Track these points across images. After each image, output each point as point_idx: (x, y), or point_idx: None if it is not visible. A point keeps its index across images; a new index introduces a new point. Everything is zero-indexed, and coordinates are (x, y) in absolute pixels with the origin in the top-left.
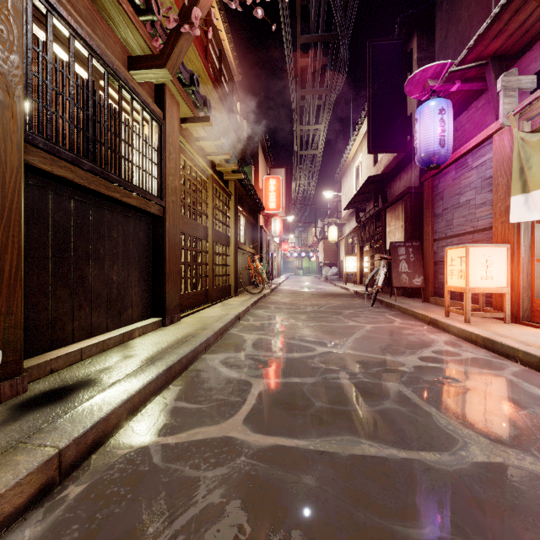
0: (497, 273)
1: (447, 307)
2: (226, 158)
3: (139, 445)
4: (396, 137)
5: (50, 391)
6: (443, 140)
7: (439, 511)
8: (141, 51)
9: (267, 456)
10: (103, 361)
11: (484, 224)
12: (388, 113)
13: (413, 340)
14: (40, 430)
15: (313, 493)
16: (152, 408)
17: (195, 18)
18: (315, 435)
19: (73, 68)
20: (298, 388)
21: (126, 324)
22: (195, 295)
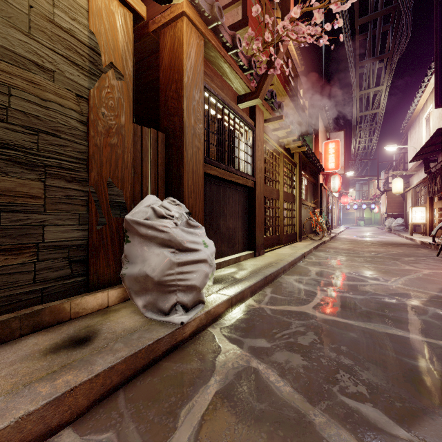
0: None
1: None
2: (293, 138)
3: (259, 307)
4: None
5: (214, 278)
6: None
7: (438, 361)
8: (244, 91)
9: (327, 322)
10: (230, 270)
11: None
12: None
13: None
14: (220, 290)
15: (355, 339)
16: (260, 295)
17: (277, 64)
18: (359, 320)
19: (217, 118)
20: (350, 299)
21: (235, 253)
22: (271, 239)
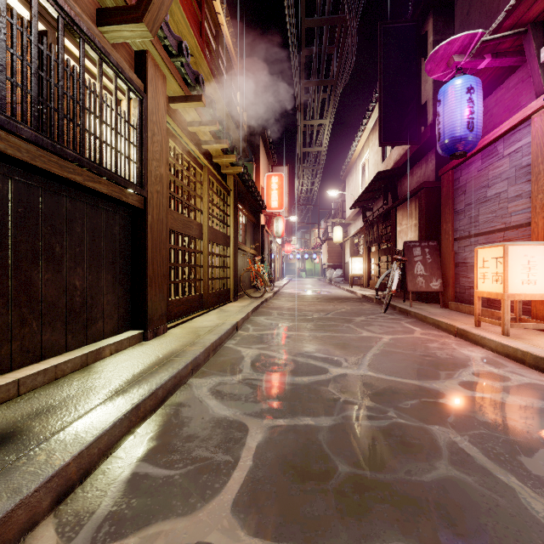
0: (541, 277)
1: (478, 316)
2: (223, 147)
3: None
4: (410, 127)
5: None
6: (471, 123)
7: None
8: (113, 2)
9: None
10: (47, 397)
11: (520, 220)
12: (401, 102)
13: (444, 357)
14: None
15: None
16: (100, 477)
17: None
18: (345, 541)
19: None
20: (311, 436)
21: (94, 340)
22: (187, 301)
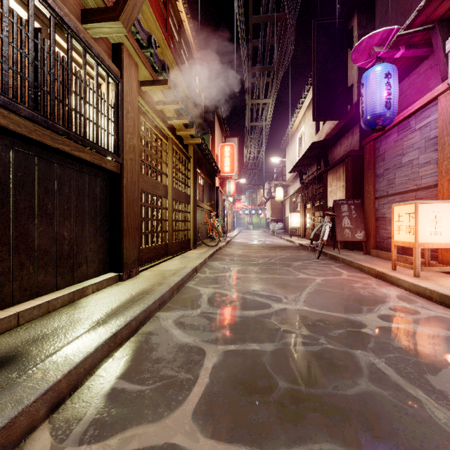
0: (446, 229)
1: (394, 261)
2: (185, 122)
3: None
4: (339, 106)
5: None
6: (389, 102)
7: None
8: (95, 4)
9: None
10: (42, 327)
11: (428, 182)
12: (331, 85)
13: (366, 295)
14: None
15: None
16: (85, 391)
17: None
18: (284, 442)
19: (7, 2)
20: (257, 359)
21: (79, 280)
22: (155, 249)
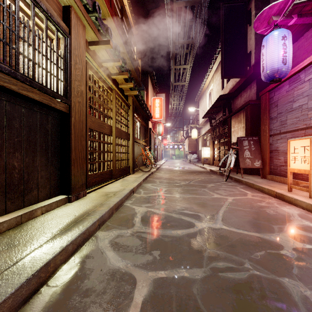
0: None
1: (290, 184)
2: (125, 77)
3: None
4: (240, 67)
5: None
6: (285, 59)
7: None
8: None
9: None
10: None
11: None
12: (234, 51)
13: (272, 213)
14: None
15: None
16: None
17: None
18: None
19: None
20: (187, 290)
21: (30, 203)
22: (101, 174)
